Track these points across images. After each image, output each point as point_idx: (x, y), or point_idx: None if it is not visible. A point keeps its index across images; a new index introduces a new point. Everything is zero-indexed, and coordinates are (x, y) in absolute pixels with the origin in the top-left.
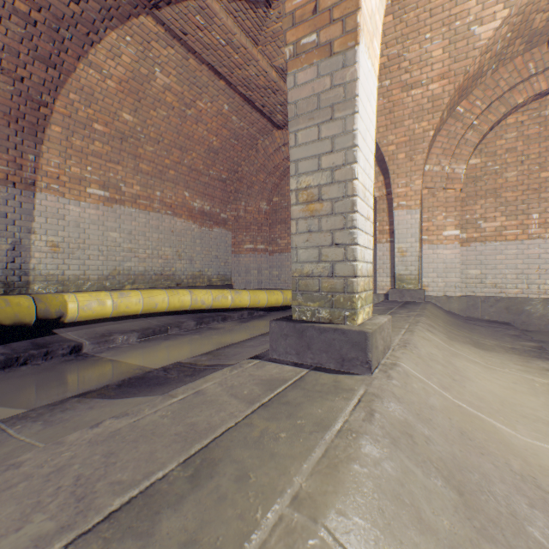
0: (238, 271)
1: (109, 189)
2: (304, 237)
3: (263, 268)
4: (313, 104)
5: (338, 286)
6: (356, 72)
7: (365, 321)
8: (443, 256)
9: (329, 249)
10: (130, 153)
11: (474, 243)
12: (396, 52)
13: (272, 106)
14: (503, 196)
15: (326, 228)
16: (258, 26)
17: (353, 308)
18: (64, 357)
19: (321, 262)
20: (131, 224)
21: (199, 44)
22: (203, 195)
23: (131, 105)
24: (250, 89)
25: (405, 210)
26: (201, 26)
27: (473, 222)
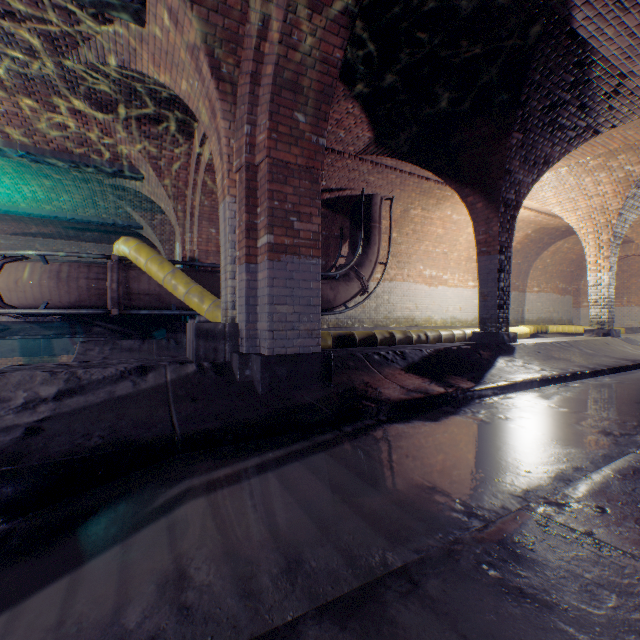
0: (578, 317)
1: (537, 287)
2: None
3: None
4: None
5: None
6: None
7: None
8: None
9: None
10: (543, 272)
11: None
12: None
13: None
14: None
15: None
16: None
17: None
18: None
19: None
20: (541, 299)
21: None
22: (562, 281)
23: (550, 256)
24: None
25: None
26: None
27: None
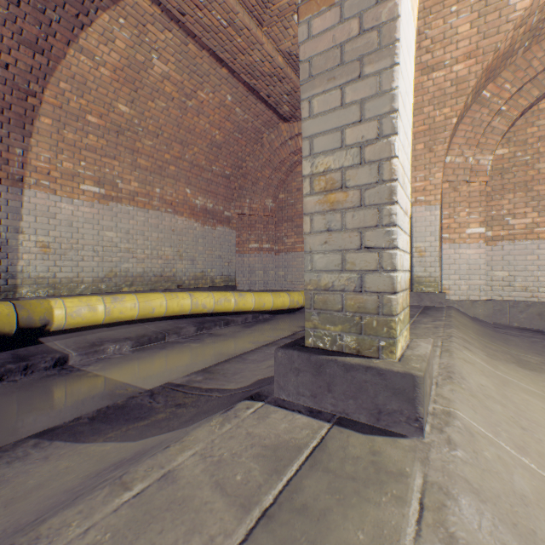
0: (243, 271)
1: (104, 185)
2: (322, 237)
3: (269, 269)
4: (334, 58)
5: (369, 304)
6: (396, 7)
7: (405, 351)
8: (465, 257)
9: (357, 254)
10: (127, 148)
11: (501, 241)
12: (417, 30)
13: (278, 96)
14: (534, 190)
15: (352, 226)
16: (263, 2)
17: (392, 336)
18: (47, 371)
19: (345, 271)
20: (129, 222)
21: (198, 25)
22: (206, 192)
23: (127, 95)
24: (255, 77)
25: (423, 206)
26: (200, 4)
27: (499, 219)
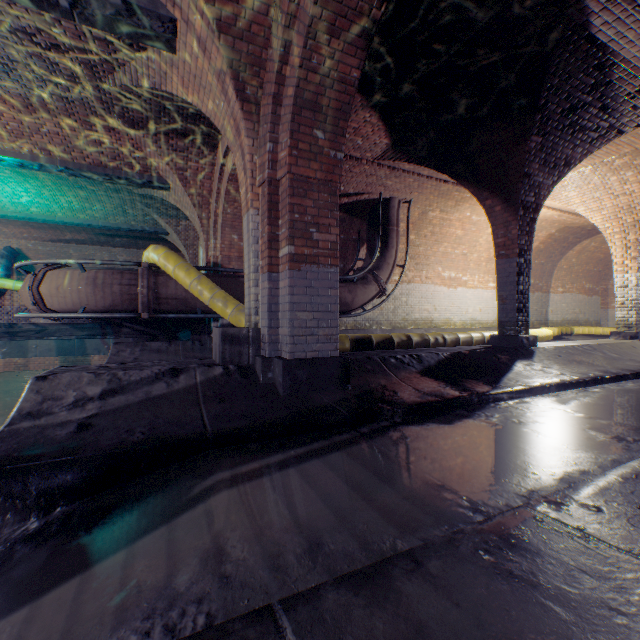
0: (606, 319)
1: (562, 288)
2: None
3: None
4: None
5: None
6: None
7: None
8: None
9: None
10: (569, 272)
11: None
12: None
13: None
14: None
15: None
16: None
17: None
18: None
19: None
20: (566, 300)
21: None
22: (589, 281)
23: (576, 256)
24: None
25: None
26: None
27: None
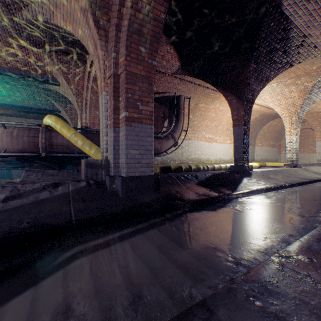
0: (280, 158)
1: (260, 143)
2: (318, 156)
3: None
4: (319, 145)
5: None
6: None
7: None
8: None
9: (320, 157)
10: (263, 136)
11: None
12: None
13: None
14: None
15: (320, 155)
16: None
17: None
18: None
19: (320, 158)
20: (262, 149)
21: None
22: (272, 140)
23: (267, 128)
24: None
25: None
26: None
27: None
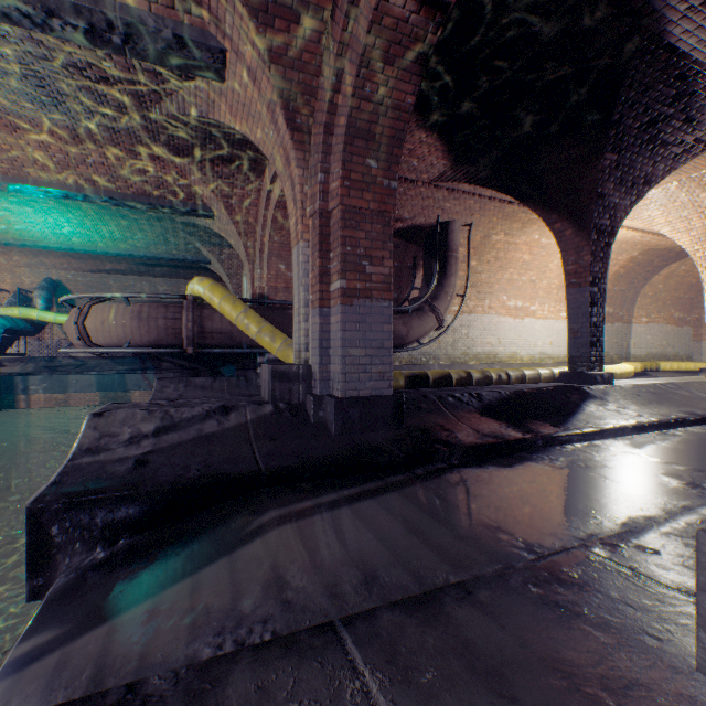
0: (699, 352)
1: (646, 317)
2: None
3: None
4: None
5: None
6: None
7: None
8: None
9: None
10: (654, 300)
11: None
12: None
13: None
14: None
15: None
16: None
17: None
18: None
19: None
20: (652, 331)
21: None
22: (678, 309)
23: (662, 281)
24: None
25: None
26: None
27: None
